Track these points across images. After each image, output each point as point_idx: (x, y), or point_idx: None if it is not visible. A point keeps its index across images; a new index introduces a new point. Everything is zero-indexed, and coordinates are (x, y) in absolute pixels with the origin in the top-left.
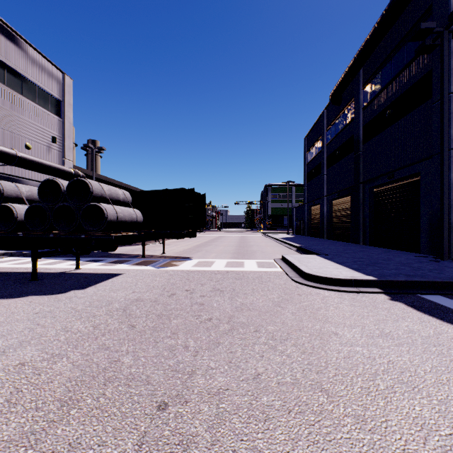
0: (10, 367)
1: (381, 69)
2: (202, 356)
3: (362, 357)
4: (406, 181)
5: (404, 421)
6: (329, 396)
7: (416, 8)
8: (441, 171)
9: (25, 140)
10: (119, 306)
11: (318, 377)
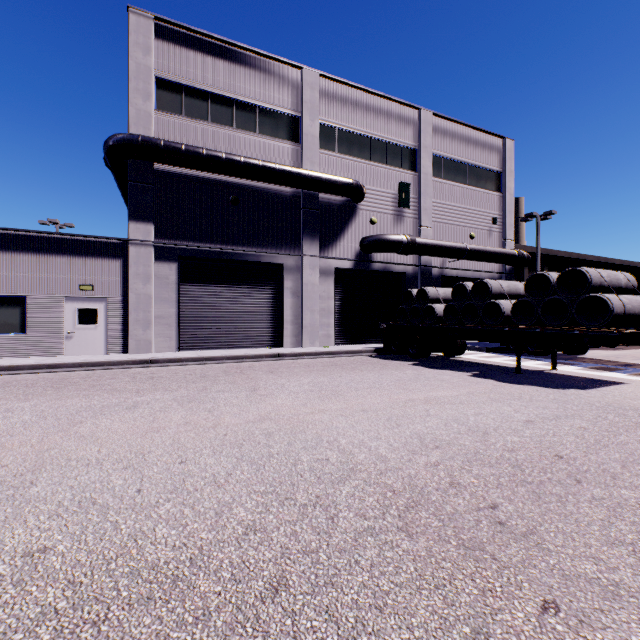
0: (575, 427)
1: None
2: None
3: None
4: None
5: None
6: None
7: None
8: None
9: (469, 230)
10: None
11: None
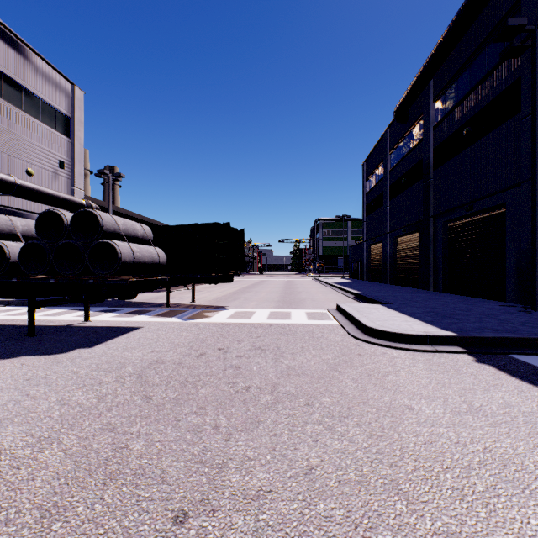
0: None
1: (457, 78)
2: (237, 440)
3: (448, 443)
4: (488, 214)
5: None
6: (409, 501)
7: (501, 2)
8: (533, 201)
9: (26, 165)
10: (133, 369)
11: (392, 472)
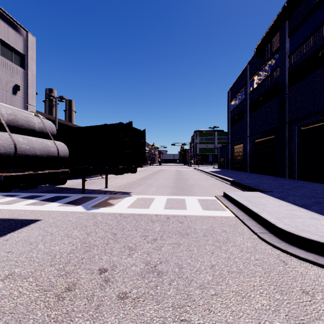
0: None
1: (311, 14)
2: None
3: None
4: None
5: None
6: None
7: None
8: None
9: None
10: None
11: None
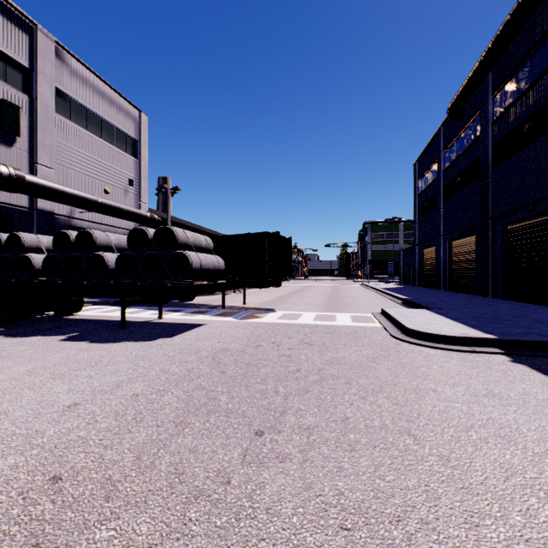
0: (128, 396)
1: (518, 71)
2: (292, 400)
3: (459, 412)
4: None
5: (489, 464)
6: (416, 439)
7: None
8: None
9: (104, 185)
10: (207, 354)
11: (407, 425)
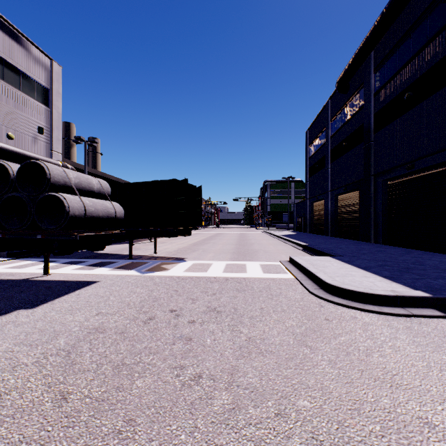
0: None
1: (398, 48)
2: None
3: None
4: (429, 172)
5: None
6: None
7: None
8: None
9: (6, 129)
10: (64, 343)
11: None
